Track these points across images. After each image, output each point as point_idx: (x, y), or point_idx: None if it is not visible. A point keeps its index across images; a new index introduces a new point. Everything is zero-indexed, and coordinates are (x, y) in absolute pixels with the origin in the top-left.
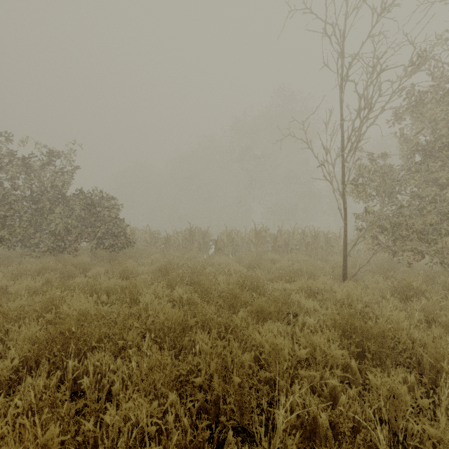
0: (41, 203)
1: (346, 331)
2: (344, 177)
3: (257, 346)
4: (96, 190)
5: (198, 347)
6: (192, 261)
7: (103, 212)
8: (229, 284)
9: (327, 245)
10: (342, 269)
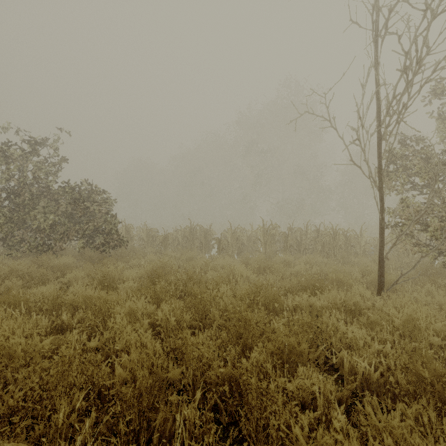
0: (22, 196)
1: None
2: (381, 159)
3: (285, 424)
4: (86, 183)
5: (180, 441)
6: (191, 263)
7: (92, 207)
8: (235, 295)
9: (346, 245)
10: (376, 275)
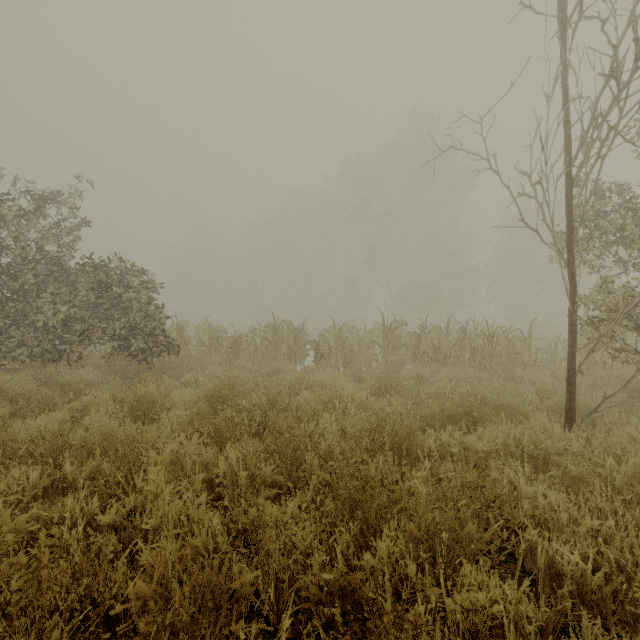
0: (21, 278)
1: None
2: (572, 217)
3: None
4: (118, 259)
5: None
6: (274, 379)
7: (127, 294)
8: (343, 430)
9: (508, 351)
10: (564, 398)
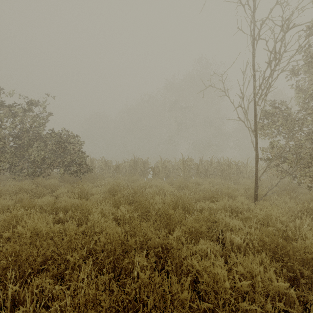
0: (23, 139)
1: (277, 254)
2: (256, 117)
3: (191, 266)
4: (64, 130)
5: (137, 271)
6: (135, 183)
7: (69, 146)
8: (164, 203)
9: (237, 171)
10: (253, 190)
